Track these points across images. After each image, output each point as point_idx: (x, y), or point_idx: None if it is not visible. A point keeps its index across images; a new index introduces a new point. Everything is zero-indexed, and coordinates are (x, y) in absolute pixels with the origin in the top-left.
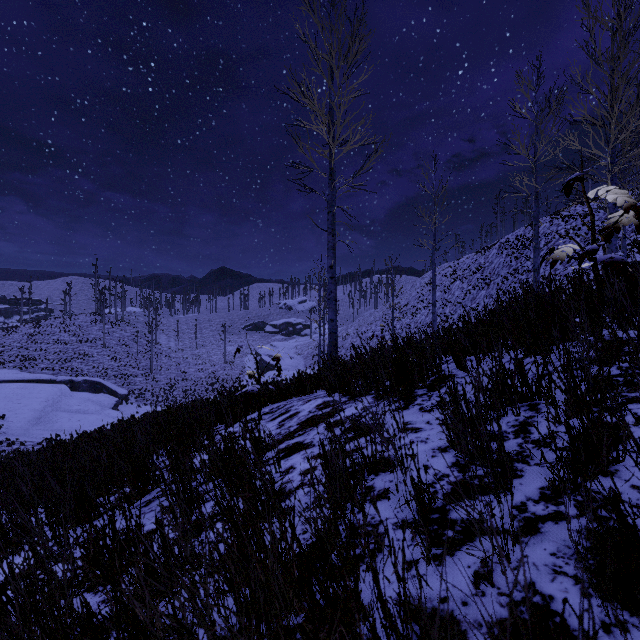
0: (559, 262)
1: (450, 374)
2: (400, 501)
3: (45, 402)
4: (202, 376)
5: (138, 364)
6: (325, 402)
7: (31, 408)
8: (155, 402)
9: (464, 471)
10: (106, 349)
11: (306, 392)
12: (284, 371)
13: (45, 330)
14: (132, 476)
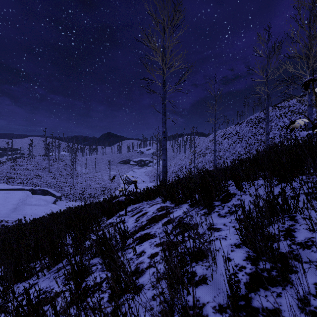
0: (277, 130)
1: (241, 198)
2: (215, 287)
3: (18, 200)
4: (98, 186)
5: (66, 180)
6: (162, 207)
7: (11, 203)
8: (74, 200)
9: (255, 264)
10: (50, 173)
11: (151, 199)
12: (139, 184)
13: (19, 163)
14: (50, 253)
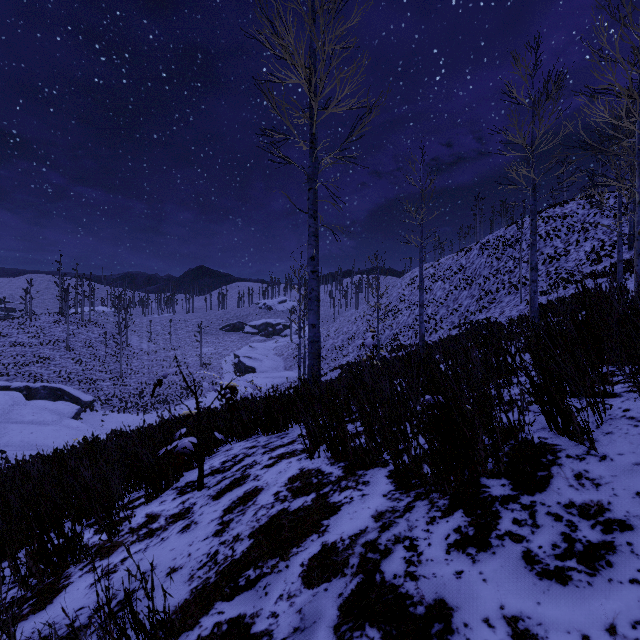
0: (541, 263)
1: None
2: None
3: None
4: (176, 379)
5: (106, 367)
6: (303, 473)
7: None
8: (123, 409)
9: None
10: (70, 352)
11: (278, 429)
12: (263, 373)
13: (1, 331)
14: None
